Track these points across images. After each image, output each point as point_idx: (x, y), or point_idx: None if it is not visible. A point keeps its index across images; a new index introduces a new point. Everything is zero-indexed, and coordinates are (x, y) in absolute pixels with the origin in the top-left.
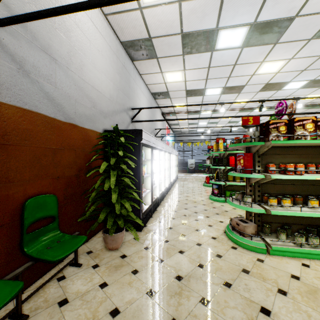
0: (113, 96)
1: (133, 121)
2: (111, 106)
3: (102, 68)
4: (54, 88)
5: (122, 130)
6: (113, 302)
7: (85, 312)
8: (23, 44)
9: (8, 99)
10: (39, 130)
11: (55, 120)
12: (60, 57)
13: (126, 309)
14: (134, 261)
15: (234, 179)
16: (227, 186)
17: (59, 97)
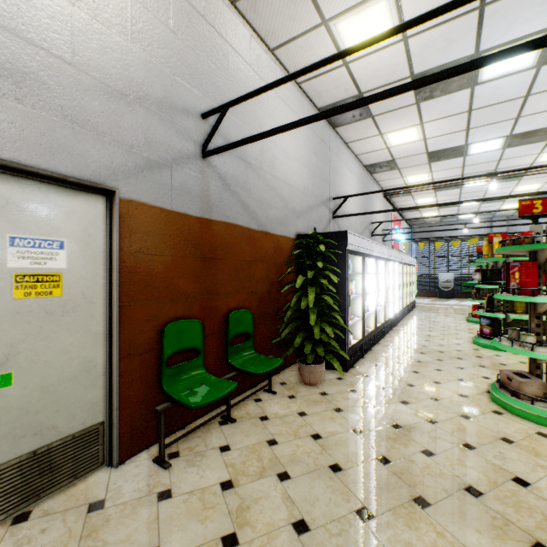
0: (308, 186)
1: (335, 217)
2: (305, 201)
3: (294, 155)
4: (248, 195)
5: (321, 235)
6: (314, 429)
7: (286, 429)
8: (226, 159)
9: (216, 216)
10: (237, 242)
11: (250, 230)
12: (254, 159)
13: (328, 437)
14: (336, 400)
15: None
16: (512, 323)
17: (253, 203)
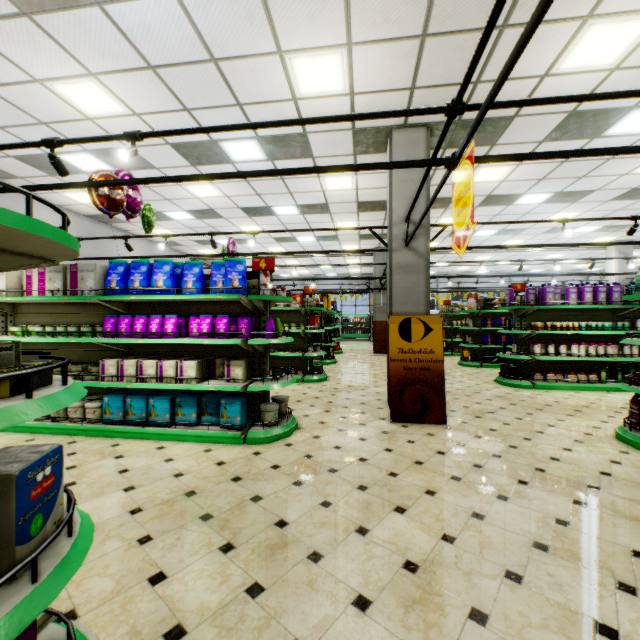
0: None
1: None
2: None
3: None
4: None
5: None
6: None
7: None
8: None
9: None
10: None
11: None
12: None
13: None
14: None
15: None
16: None
17: None
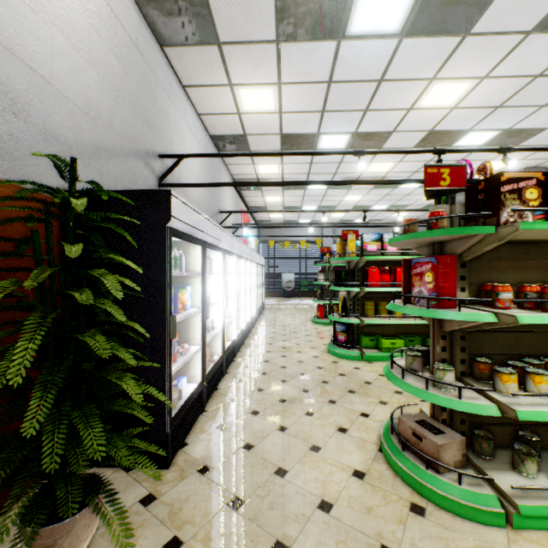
0: (100, 107)
1: (163, 185)
2: (90, 131)
3: (53, 14)
4: None
5: (98, 183)
6: None
7: None
8: None
9: None
10: None
11: None
12: None
13: None
14: None
15: (376, 311)
16: (362, 326)
17: None
